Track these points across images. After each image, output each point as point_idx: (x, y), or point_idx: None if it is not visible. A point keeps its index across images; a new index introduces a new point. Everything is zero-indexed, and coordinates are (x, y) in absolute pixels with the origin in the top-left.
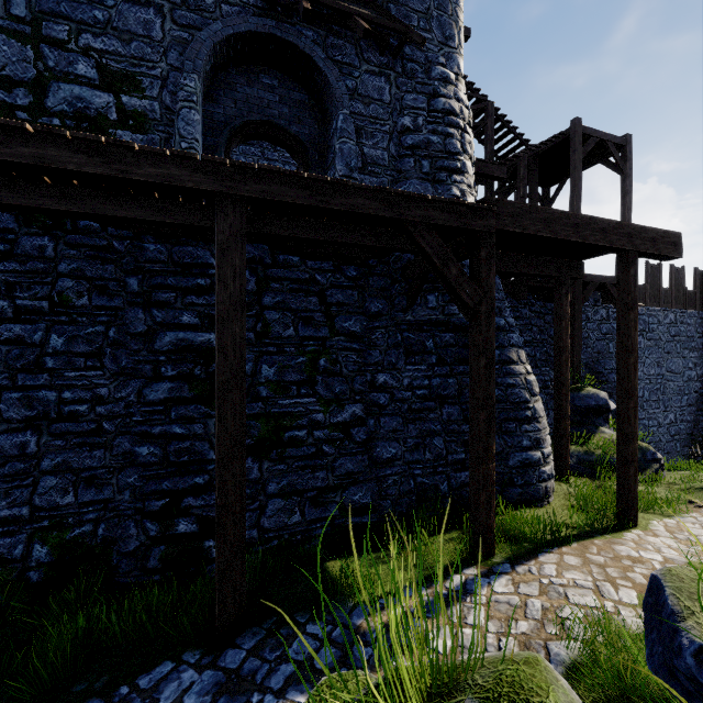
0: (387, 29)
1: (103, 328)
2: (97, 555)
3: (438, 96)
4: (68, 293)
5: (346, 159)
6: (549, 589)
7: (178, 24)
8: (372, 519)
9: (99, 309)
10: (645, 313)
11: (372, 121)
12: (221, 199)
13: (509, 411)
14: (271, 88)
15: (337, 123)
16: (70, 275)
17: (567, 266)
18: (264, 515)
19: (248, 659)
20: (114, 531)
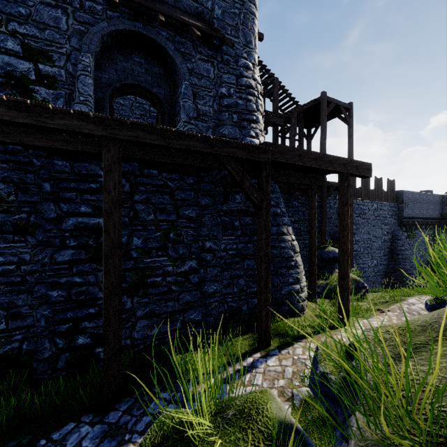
0: (211, 35)
1: (26, 215)
2: (22, 362)
3: (243, 76)
4: (1, 192)
5: (187, 112)
6: (297, 361)
7: (78, 21)
8: (202, 329)
9: (23, 202)
10: (361, 204)
11: (203, 89)
12: (106, 140)
13: (282, 262)
14: (140, 64)
15: (181, 89)
16: (2, 180)
17: (315, 178)
18: (134, 330)
19: (123, 416)
20: (34, 345)
